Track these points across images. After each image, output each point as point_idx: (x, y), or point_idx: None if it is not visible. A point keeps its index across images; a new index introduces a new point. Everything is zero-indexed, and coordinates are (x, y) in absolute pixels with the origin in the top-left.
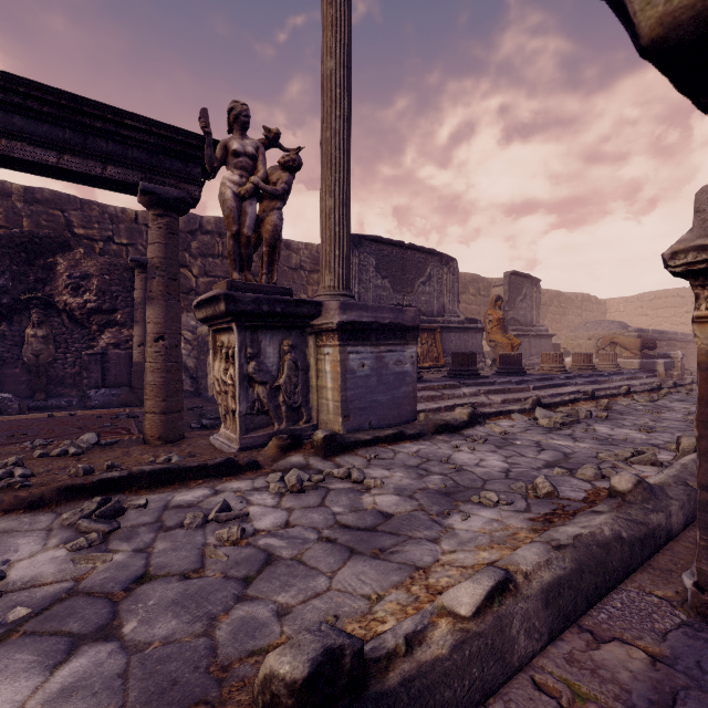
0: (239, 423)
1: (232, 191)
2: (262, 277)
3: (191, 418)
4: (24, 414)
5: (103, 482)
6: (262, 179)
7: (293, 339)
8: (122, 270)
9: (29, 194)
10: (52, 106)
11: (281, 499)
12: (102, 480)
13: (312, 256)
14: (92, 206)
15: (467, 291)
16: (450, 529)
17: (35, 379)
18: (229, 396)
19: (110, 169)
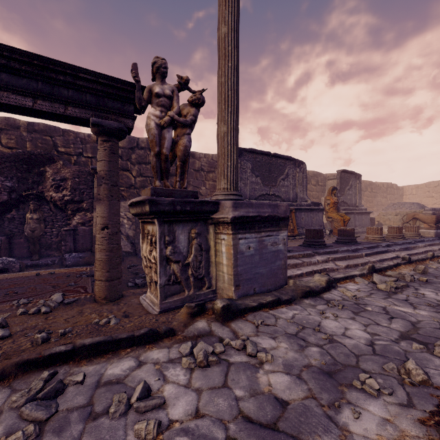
0: (159, 292)
1: (155, 123)
2: (176, 183)
3: (129, 276)
4: (23, 271)
5: (52, 356)
6: (176, 113)
7: (198, 228)
8: (86, 175)
9: (30, 126)
10: (28, 65)
11: (191, 376)
12: (51, 354)
13: (209, 162)
14: (69, 133)
15: (310, 182)
16: (347, 432)
17: (32, 246)
18: (153, 271)
19: (69, 109)
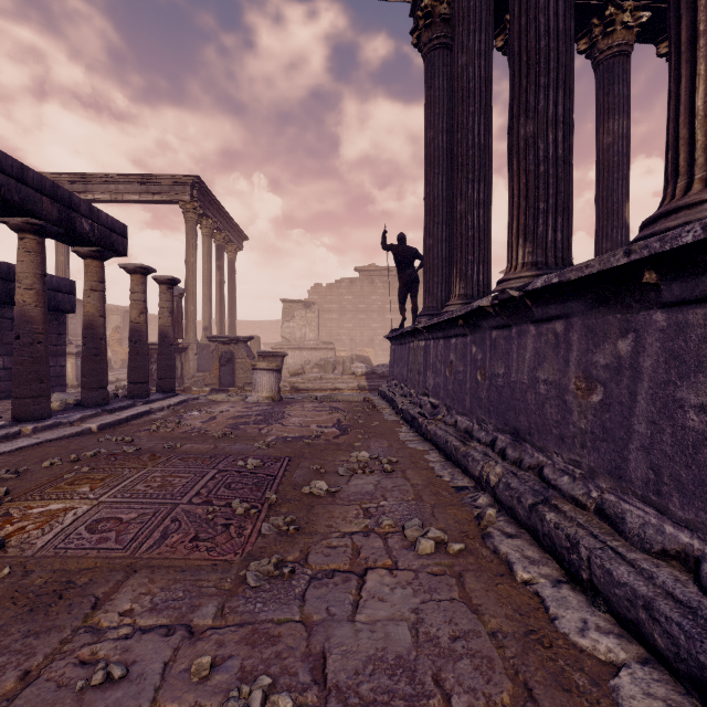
0: None
1: None
2: None
3: None
4: None
5: None
6: None
7: None
8: None
9: None
10: None
11: None
12: None
13: None
14: None
15: None
16: None
17: None
18: None
19: None
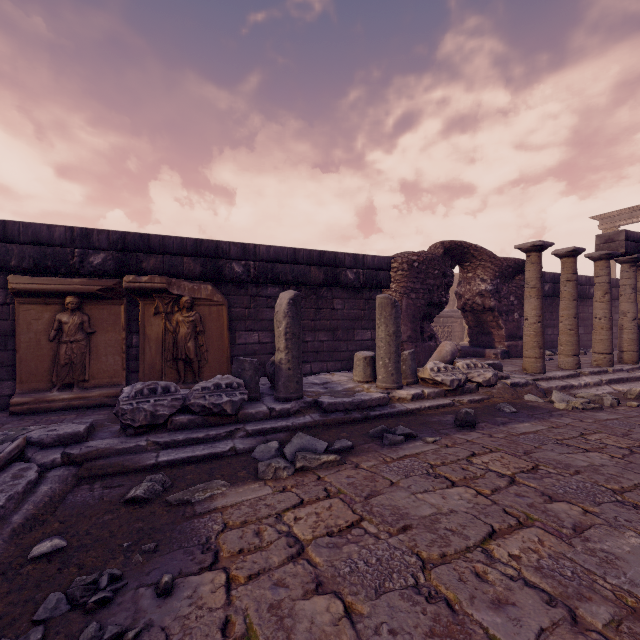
0: None
1: None
2: None
3: None
4: None
5: None
6: None
7: None
8: None
9: None
10: None
11: None
12: None
13: None
14: None
15: None
16: None
17: None
18: None
19: None
